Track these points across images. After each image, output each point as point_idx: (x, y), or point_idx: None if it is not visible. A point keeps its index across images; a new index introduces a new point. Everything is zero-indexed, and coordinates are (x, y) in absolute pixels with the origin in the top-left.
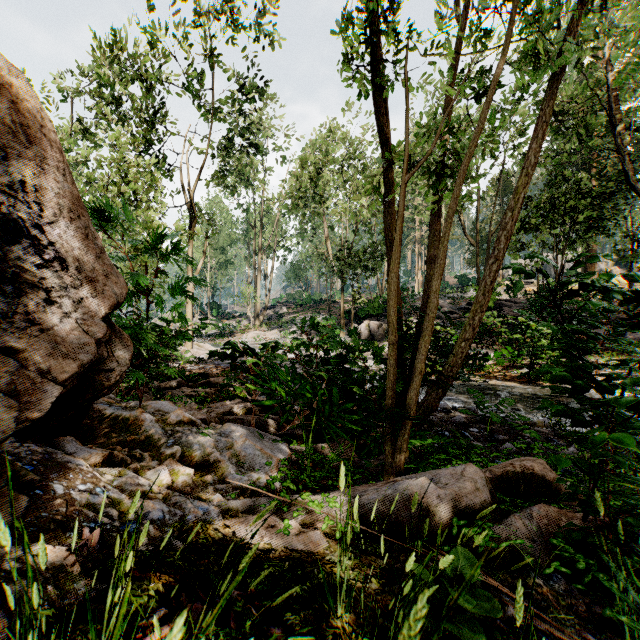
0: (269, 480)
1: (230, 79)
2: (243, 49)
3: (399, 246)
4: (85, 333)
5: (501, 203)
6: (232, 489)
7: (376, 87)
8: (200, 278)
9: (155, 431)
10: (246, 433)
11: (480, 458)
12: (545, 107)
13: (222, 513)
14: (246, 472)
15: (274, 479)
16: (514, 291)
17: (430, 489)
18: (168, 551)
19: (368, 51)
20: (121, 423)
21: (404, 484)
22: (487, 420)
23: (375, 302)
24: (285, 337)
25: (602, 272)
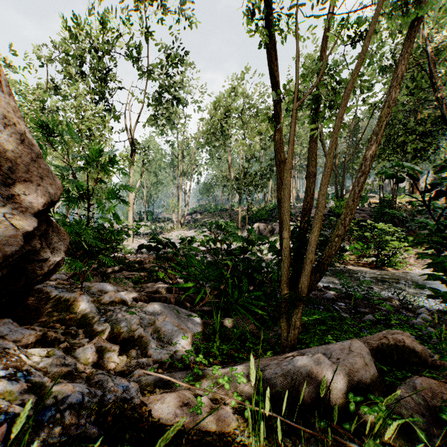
0: (184, 355)
1: (159, 50)
2: (169, 28)
3: (290, 159)
4: (13, 226)
5: (351, 140)
6: (152, 362)
7: (269, 41)
8: (131, 186)
9: (90, 310)
10: (166, 311)
11: (351, 328)
12: (402, 53)
13: (141, 389)
14: (165, 346)
15: (188, 354)
16: (362, 202)
17: (325, 364)
18: (80, 442)
19: (263, 12)
20: (62, 303)
21: (302, 360)
22: (350, 296)
23: (263, 210)
24: (199, 235)
25: (423, 189)
